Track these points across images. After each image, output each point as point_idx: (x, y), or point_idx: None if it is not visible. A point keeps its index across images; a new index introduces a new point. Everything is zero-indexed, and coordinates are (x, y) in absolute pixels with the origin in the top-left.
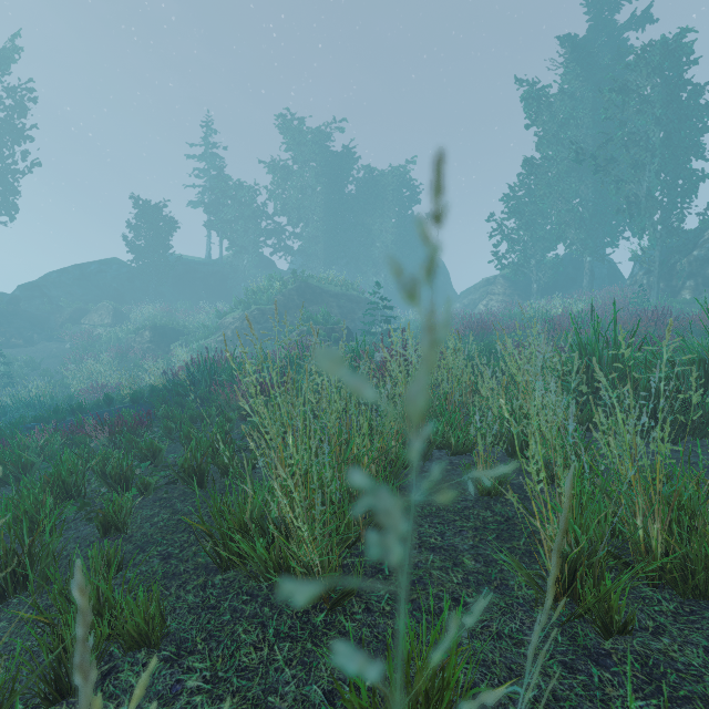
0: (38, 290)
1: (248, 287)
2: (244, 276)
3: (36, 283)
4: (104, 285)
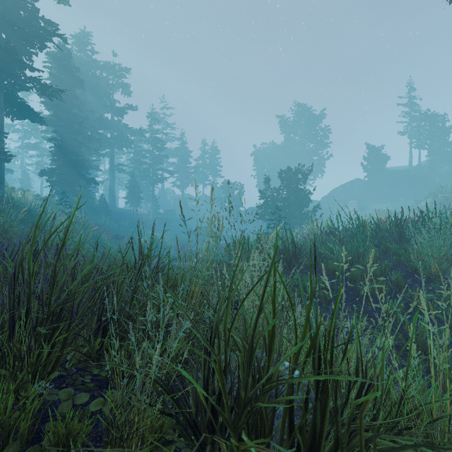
0: (328, 198)
1: (441, 180)
2: (437, 173)
3: (327, 195)
4: (353, 192)
